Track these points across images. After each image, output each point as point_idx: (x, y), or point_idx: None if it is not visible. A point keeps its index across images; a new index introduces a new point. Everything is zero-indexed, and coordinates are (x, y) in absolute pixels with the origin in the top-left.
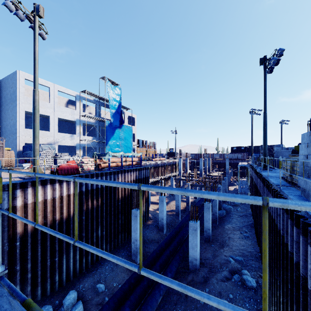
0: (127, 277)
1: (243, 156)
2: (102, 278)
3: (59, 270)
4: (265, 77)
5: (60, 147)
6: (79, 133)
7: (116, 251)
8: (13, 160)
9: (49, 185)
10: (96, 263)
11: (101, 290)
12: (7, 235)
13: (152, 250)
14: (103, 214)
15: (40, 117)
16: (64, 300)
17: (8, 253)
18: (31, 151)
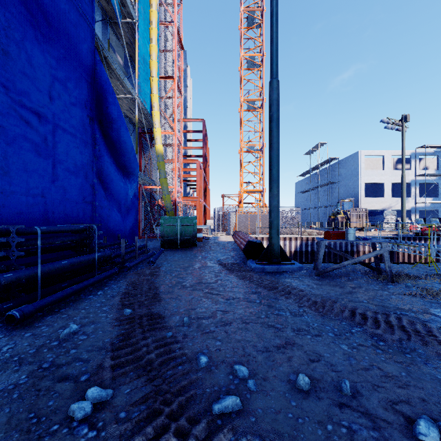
0: None
1: None
2: None
3: None
4: None
5: None
6: (415, 195)
7: None
8: (368, 223)
9: (417, 241)
10: None
11: None
12: None
13: None
14: None
15: (369, 184)
16: None
17: None
18: (373, 217)
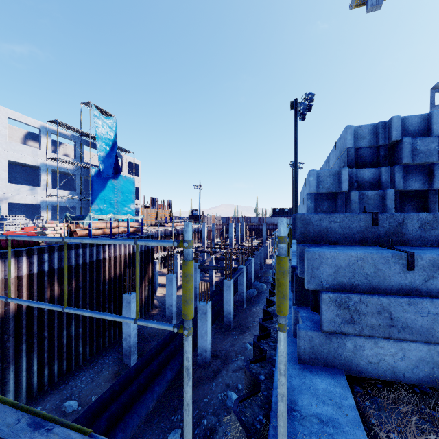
0: None
1: None
2: (74, 393)
3: (2, 389)
4: (295, 125)
5: (11, 207)
6: (47, 185)
7: (101, 355)
8: None
9: None
10: (67, 375)
11: (71, 409)
12: None
13: None
14: (79, 303)
15: None
16: None
17: None
18: None
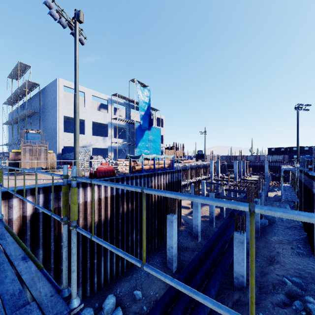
0: (163, 286)
1: (284, 158)
2: (138, 284)
3: (97, 272)
4: None
5: (93, 150)
6: (111, 136)
7: (150, 257)
8: (55, 162)
9: (89, 187)
10: (131, 267)
11: (138, 298)
12: (53, 235)
13: (187, 259)
14: (137, 217)
15: None
16: (104, 304)
17: (54, 253)
18: (69, 154)
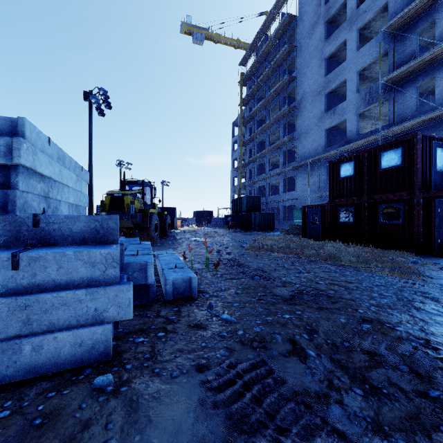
0: None
1: None
2: None
3: None
4: (90, 118)
5: None
6: None
7: None
8: None
9: None
10: None
11: None
12: None
13: None
14: None
15: None
16: None
17: None
18: None
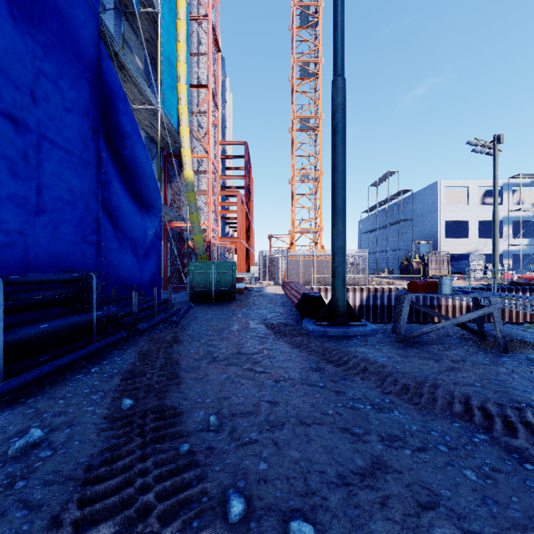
0: None
1: None
2: None
3: None
4: None
5: None
6: (507, 235)
7: None
8: None
9: (513, 293)
10: None
11: None
12: None
13: None
14: None
15: (451, 222)
16: None
17: None
18: (456, 262)
